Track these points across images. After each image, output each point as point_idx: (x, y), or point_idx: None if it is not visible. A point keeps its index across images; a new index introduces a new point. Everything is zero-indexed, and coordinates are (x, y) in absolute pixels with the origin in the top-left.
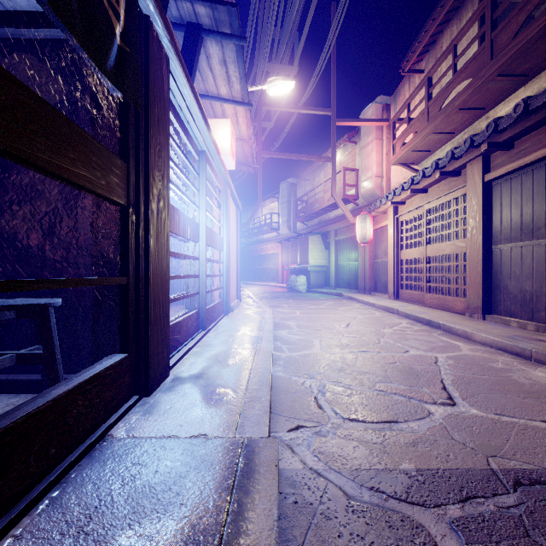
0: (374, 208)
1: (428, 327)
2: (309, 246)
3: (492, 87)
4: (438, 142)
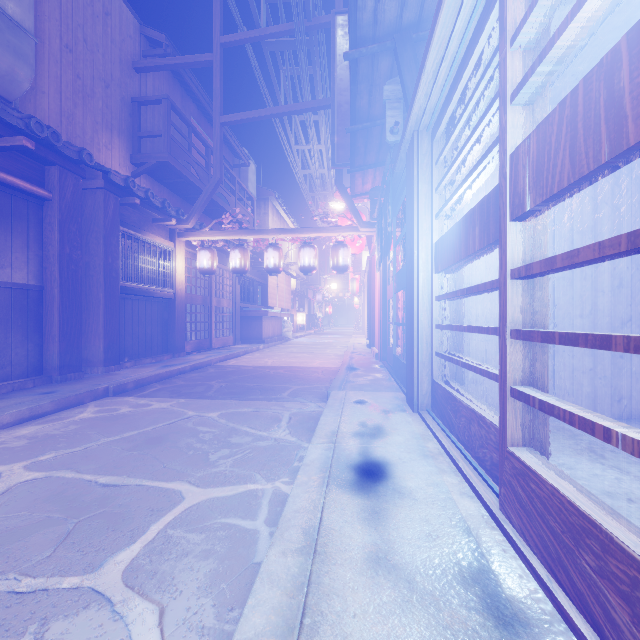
0: None
1: None
2: None
3: None
4: None
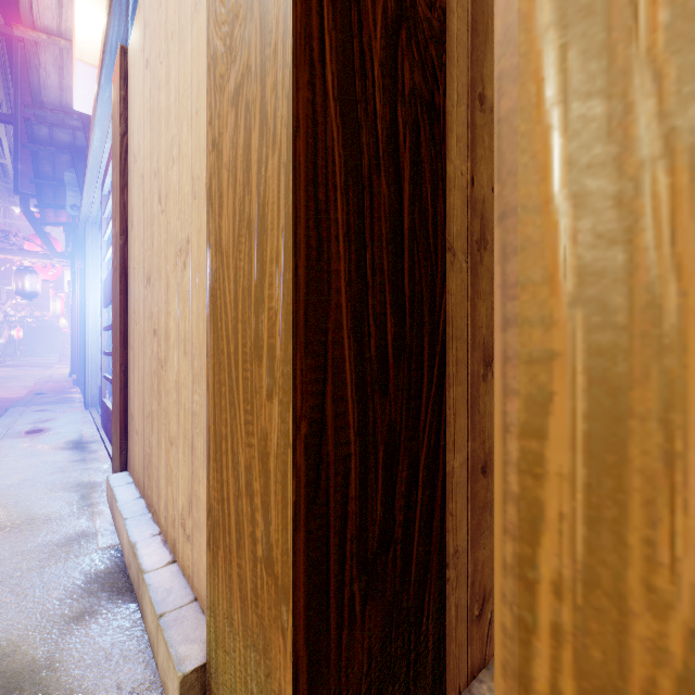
0: None
1: None
2: None
3: None
4: None
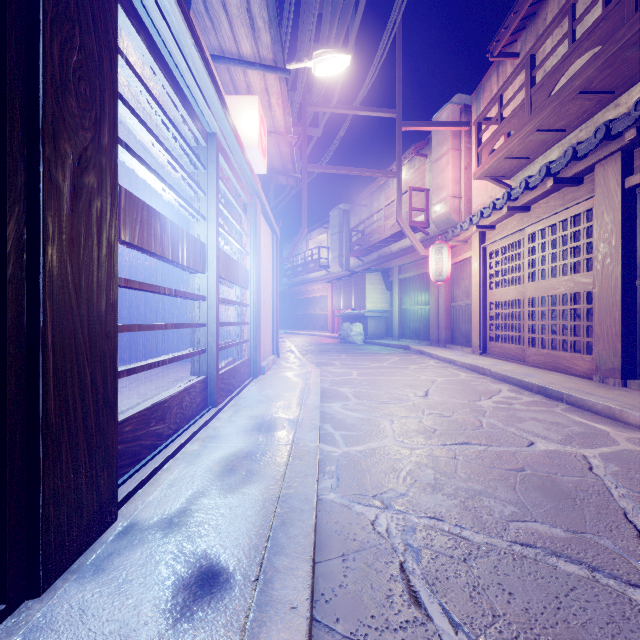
0: (453, 236)
1: (542, 397)
2: (366, 287)
3: (632, 56)
4: (542, 146)
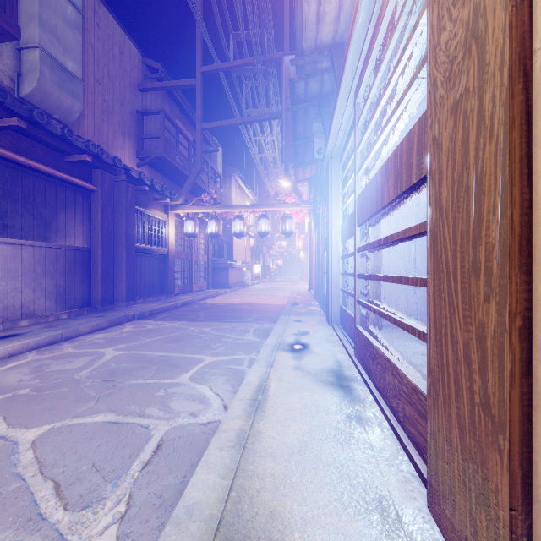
0: None
1: None
2: None
3: None
4: None
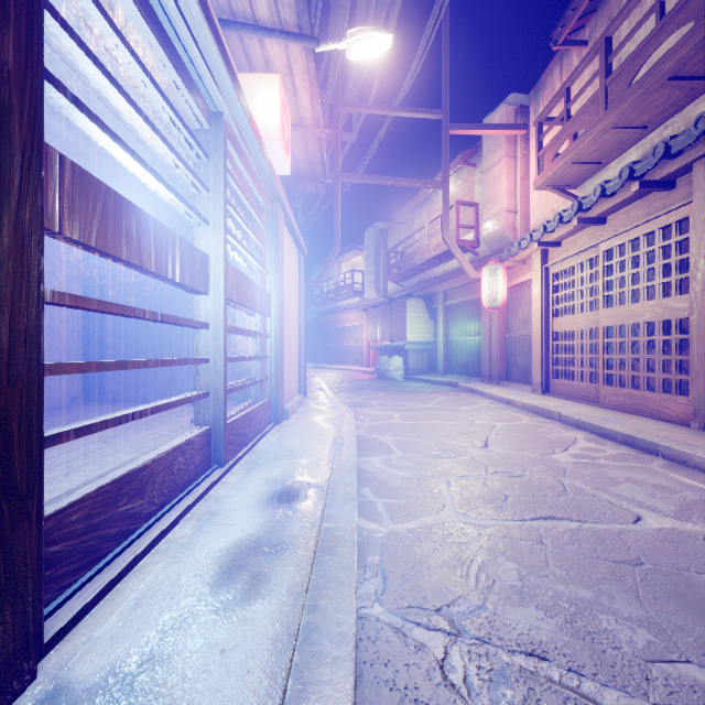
0: (508, 255)
1: (630, 448)
2: (407, 315)
3: None
4: (617, 147)
